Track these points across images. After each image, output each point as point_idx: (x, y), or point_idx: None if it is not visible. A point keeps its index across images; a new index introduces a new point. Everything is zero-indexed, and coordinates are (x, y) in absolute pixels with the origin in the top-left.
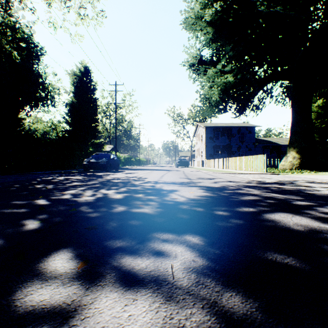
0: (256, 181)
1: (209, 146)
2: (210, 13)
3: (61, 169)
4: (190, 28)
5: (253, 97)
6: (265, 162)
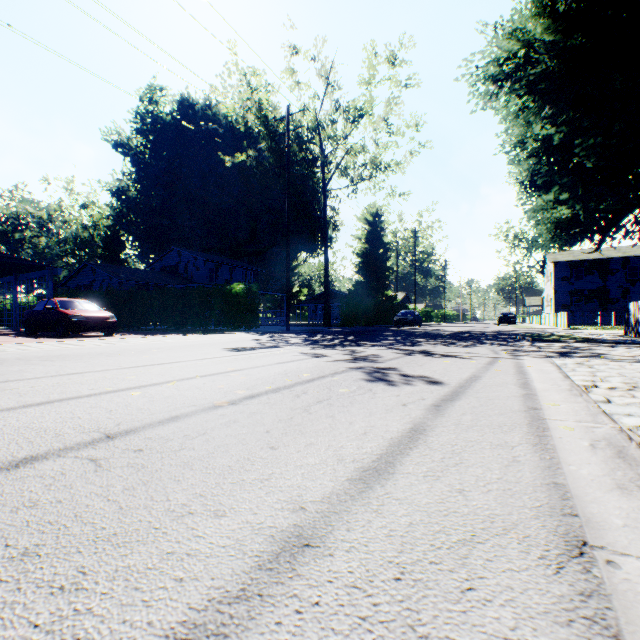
0: (513, 330)
1: (562, 292)
2: (525, 152)
3: (369, 325)
4: (510, 152)
5: (612, 225)
6: (568, 319)
